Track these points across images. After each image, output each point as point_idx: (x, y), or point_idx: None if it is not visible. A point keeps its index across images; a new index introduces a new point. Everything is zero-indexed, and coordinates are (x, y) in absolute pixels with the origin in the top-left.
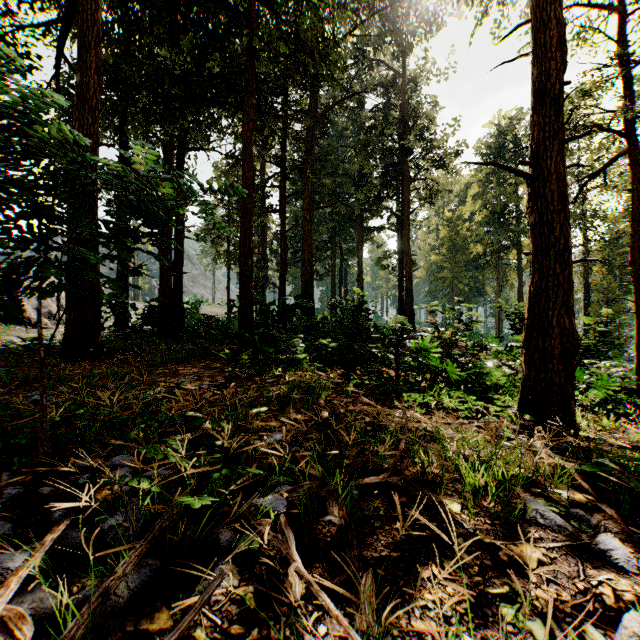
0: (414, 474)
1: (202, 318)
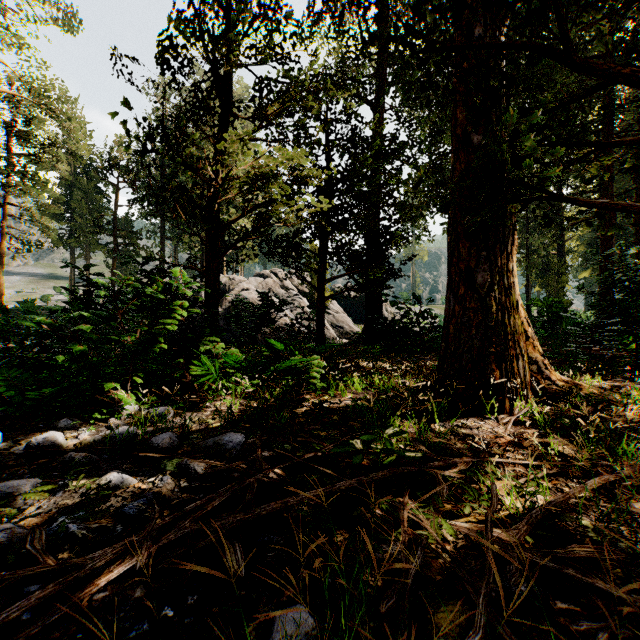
0: None
1: None
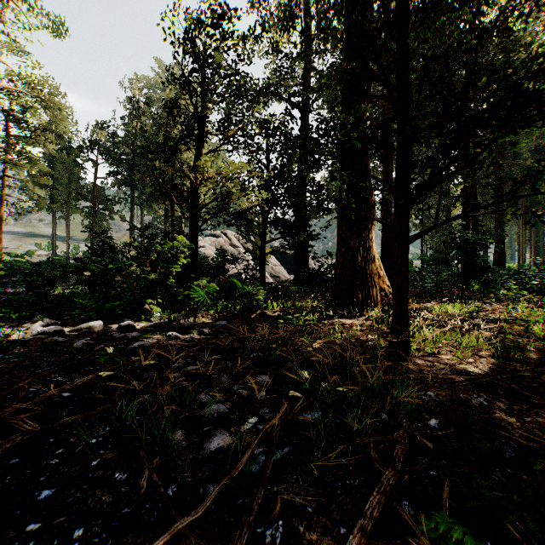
0: None
1: (414, 270)
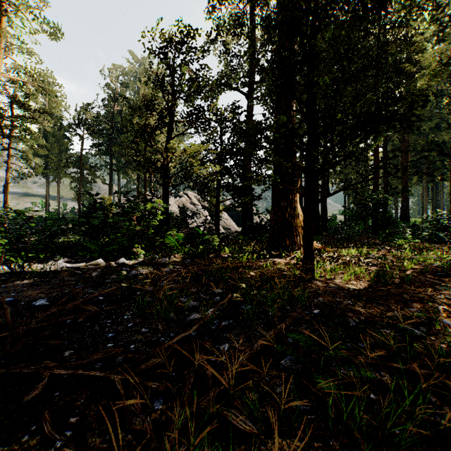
0: (445, 253)
1: (337, 223)
